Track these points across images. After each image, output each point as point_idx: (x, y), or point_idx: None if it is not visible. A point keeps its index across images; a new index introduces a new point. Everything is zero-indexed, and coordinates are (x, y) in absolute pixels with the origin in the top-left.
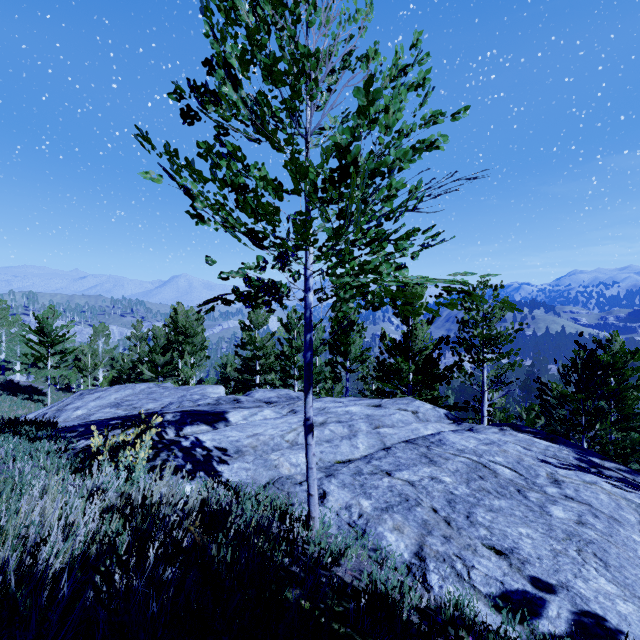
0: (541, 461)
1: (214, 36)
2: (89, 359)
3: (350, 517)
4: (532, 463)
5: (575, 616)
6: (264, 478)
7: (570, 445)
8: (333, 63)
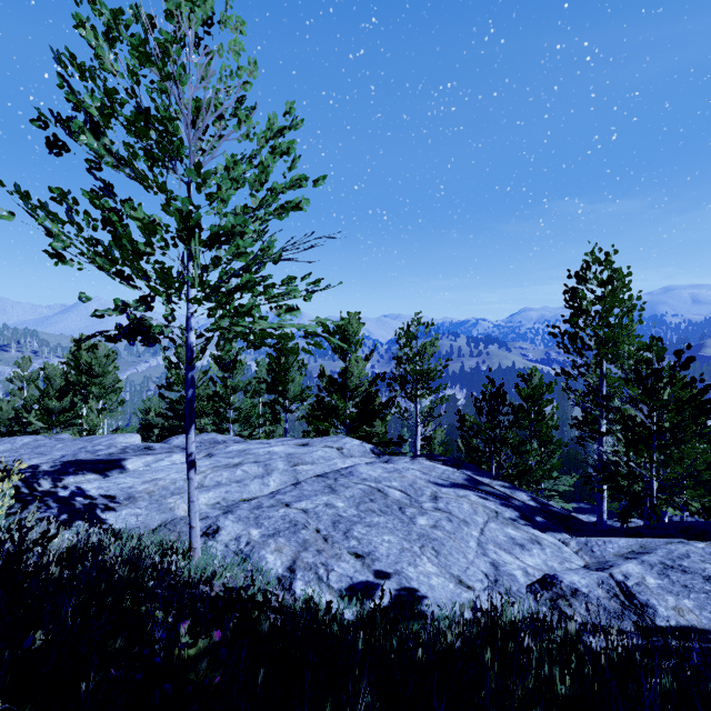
0: (431, 483)
1: (69, 87)
2: None
3: (238, 546)
4: (423, 485)
5: (397, 592)
6: (156, 521)
7: (471, 469)
8: (211, 117)
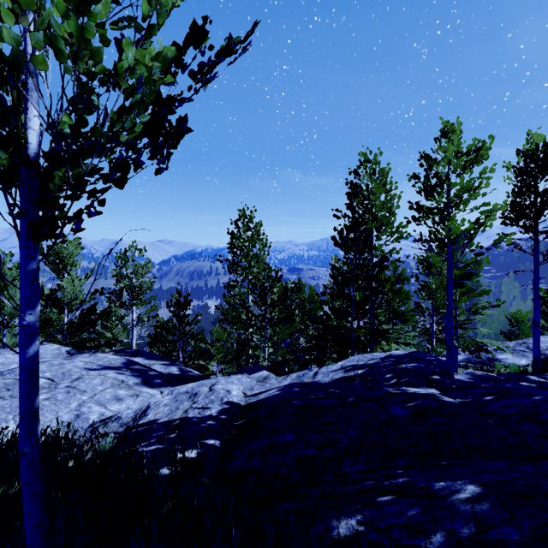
0: (86, 369)
1: None
2: None
3: None
4: (76, 371)
5: None
6: None
7: (146, 356)
8: None
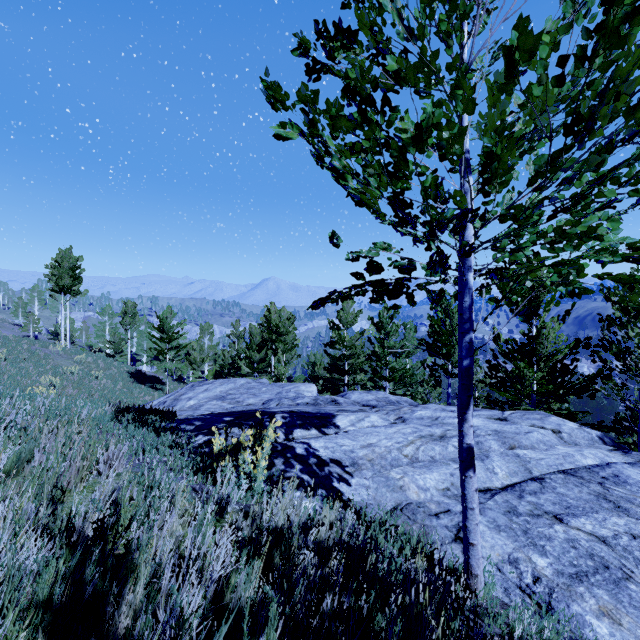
0: None
1: None
2: (198, 354)
3: (520, 578)
4: None
5: None
6: (388, 501)
7: None
8: None
